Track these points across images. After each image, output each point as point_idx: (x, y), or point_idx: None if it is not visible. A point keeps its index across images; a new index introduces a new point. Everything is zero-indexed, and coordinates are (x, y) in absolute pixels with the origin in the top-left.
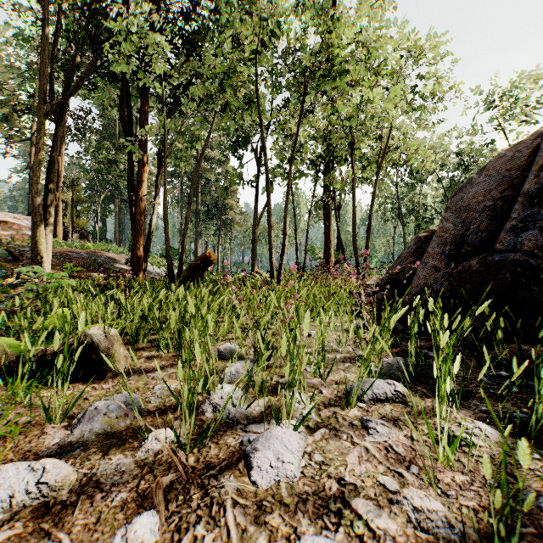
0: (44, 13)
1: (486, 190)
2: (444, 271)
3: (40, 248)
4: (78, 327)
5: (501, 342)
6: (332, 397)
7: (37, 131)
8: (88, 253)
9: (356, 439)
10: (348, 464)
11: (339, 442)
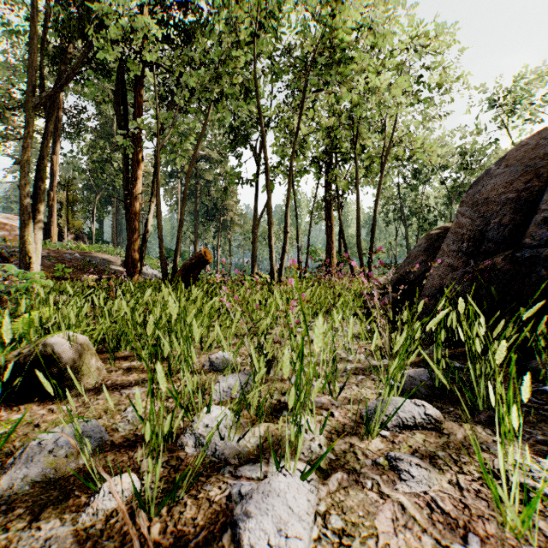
0: (32, 0)
1: (507, 181)
2: (462, 270)
3: (28, 248)
4: (7, 338)
5: (542, 351)
6: (346, 422)
7: (25, 125)
8: (83, 254)
9: (385, 487)
10: (379, 533)
11: (363, 493)
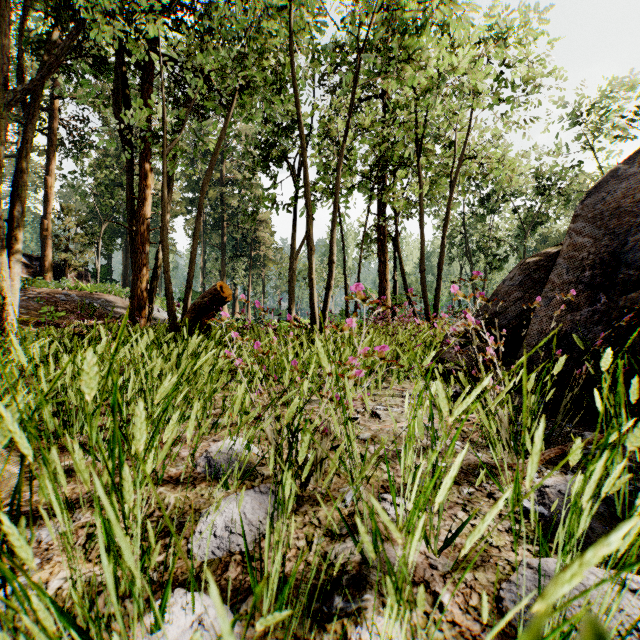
0: None
1: None
2: (588, 309)
3: (2, 285)
4: None
5: None
6: (474, 629)
7: None
8: (82, 295)
9: None
10: None
11: None
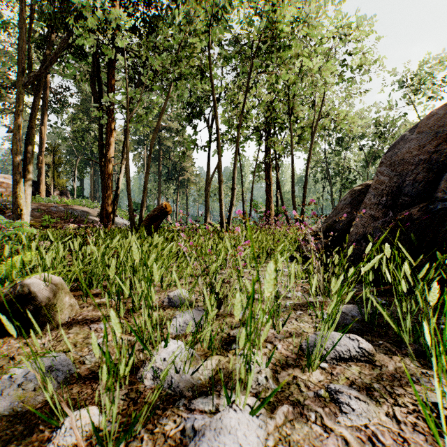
0: None
1: (420, 145)
2: (382, 220)
3: (20, 202)
4: None
5: None
6: (288, 354)
7: (17, 100)
8: (66, 207)
9: (327, 419)
10: None
11: (307, 425)
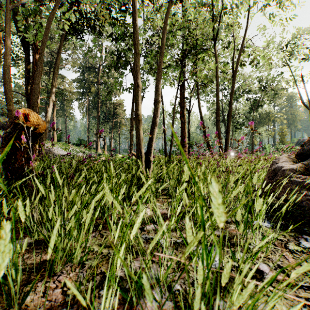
0: None
1: None
2: None
3: None
4: None
5: None
6: None
7: None
8: None
9: None
10: None
11: None
